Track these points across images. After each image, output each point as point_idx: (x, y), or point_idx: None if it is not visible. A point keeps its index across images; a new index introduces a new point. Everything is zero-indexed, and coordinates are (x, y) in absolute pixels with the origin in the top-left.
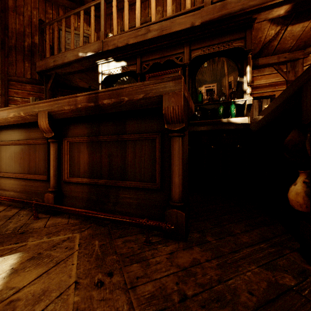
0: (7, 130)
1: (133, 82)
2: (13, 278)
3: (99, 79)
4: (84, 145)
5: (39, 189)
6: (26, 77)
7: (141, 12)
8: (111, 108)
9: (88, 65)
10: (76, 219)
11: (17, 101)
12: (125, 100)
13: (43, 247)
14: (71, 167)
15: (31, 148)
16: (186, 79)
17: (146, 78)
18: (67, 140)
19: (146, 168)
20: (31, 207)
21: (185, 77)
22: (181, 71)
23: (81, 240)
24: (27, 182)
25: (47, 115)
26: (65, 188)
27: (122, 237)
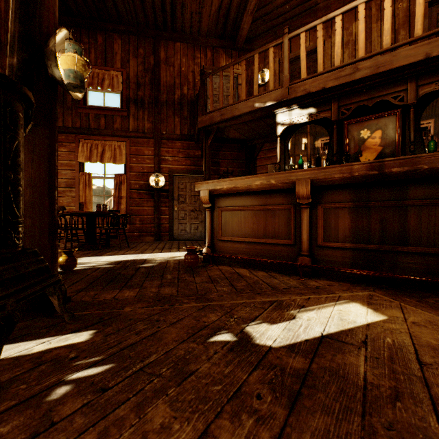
0: (235, 196)
1: (320, 131)
2: (383, 312)
3: (277, 131)
4: (345, 211)
5: (280, 253)
6: (176, 133)
7: (308, 36)
8: (399, 175)
9: (259, 116)
10: (342, 282)
11: (168, 161)
12: (423, 168)
13: (360, 298)
14: (325, 232)
15: (268, 213)
16: (411, 123)
17: (344, 125)
18: (321, 205)
19: (436, 234)
20: (271, 270)
21: (409, 120)
22: (401, 113)
23: (387, 296)
24: (263, 247)
25: (309, 183)
26: (318, 253)
27: (426, 298)
